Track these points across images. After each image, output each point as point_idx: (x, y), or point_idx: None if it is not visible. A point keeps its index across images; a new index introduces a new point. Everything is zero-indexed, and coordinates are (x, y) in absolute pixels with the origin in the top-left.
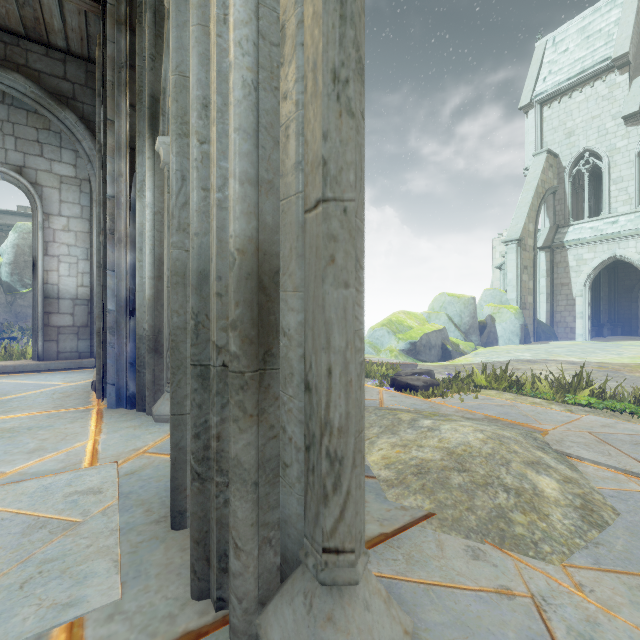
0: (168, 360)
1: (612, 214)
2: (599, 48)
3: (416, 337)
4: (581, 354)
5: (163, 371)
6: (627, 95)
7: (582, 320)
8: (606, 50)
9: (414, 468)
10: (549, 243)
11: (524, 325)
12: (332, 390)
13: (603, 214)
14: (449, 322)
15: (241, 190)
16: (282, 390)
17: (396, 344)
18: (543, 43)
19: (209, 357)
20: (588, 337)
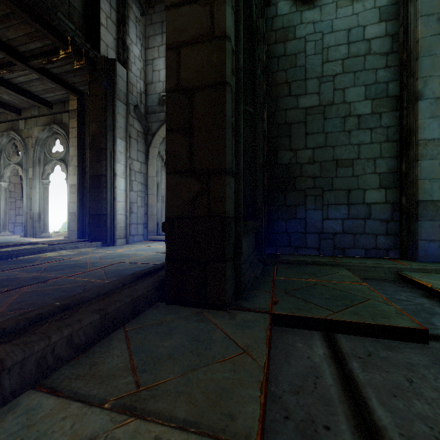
0: (5, 225)
1: None
2: None
3: None
4: None
5: (1, 228)
6: None
7: None
8: None
9: (58, 235)
10: None
11: None
12: (46, 221)
13: None
14: None
15: (39, 209)
16: (42, 222)
17: None
18: None
19: (34, 220)
20: None
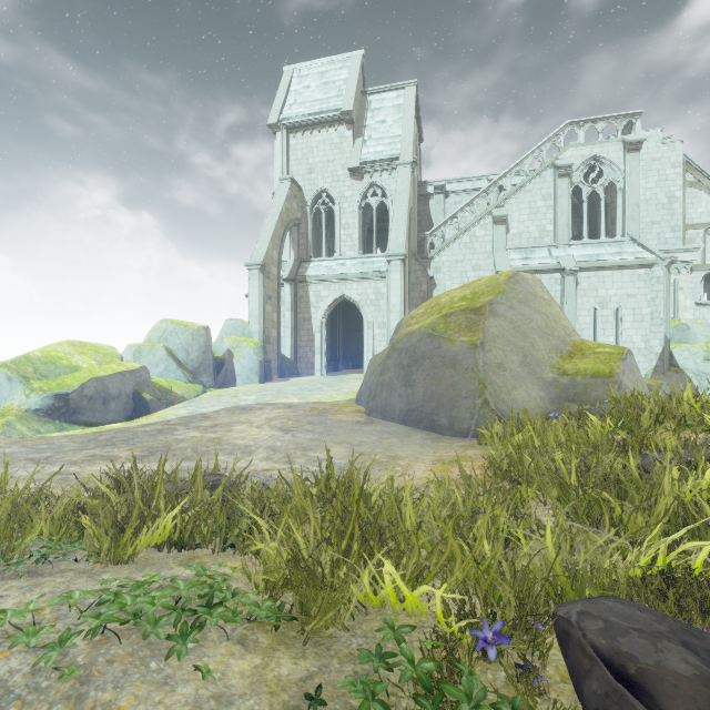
0: None
1: (342, 257)
2: (333, 97)
3: (71, 385)
4: (308, 392)
5: None
6: (352, 150)
7: (320, 355)
8: (338, 101)
9: None
10: (294, 276)
11: (267, 361)
12: None
13: (336, 255)
14: (169, 358)
15: None
16: None
17: (23, 400)
18: (291, 70)
19: None
20: (325, 372)
